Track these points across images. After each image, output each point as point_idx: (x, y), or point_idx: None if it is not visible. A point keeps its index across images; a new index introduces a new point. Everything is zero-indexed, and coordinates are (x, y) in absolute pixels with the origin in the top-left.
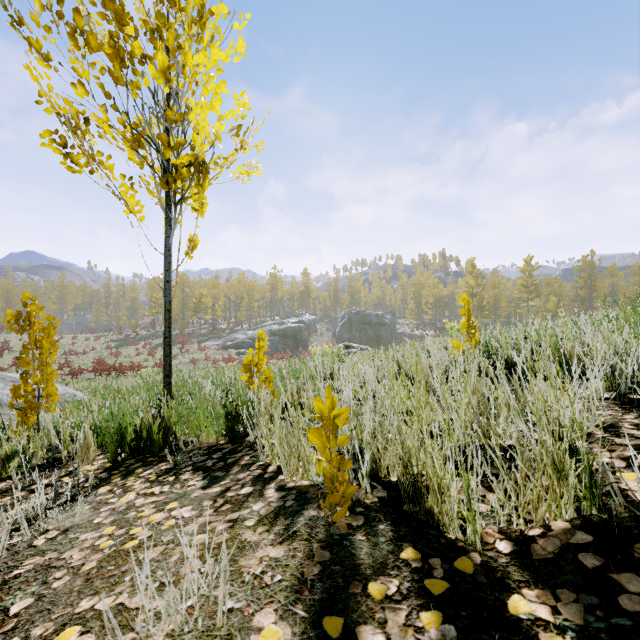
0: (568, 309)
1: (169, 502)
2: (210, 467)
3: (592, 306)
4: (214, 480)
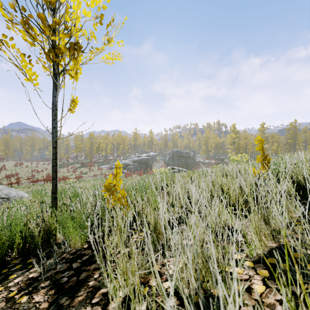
0: (282, 149)
1: None
2: (63, 284)
3: (295, 148)
4: None
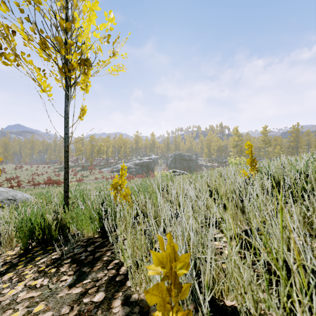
0: (285, 152)
1: (40, 301)
2: (82, 260)
3: (298, 151)
4: (80, 277)
